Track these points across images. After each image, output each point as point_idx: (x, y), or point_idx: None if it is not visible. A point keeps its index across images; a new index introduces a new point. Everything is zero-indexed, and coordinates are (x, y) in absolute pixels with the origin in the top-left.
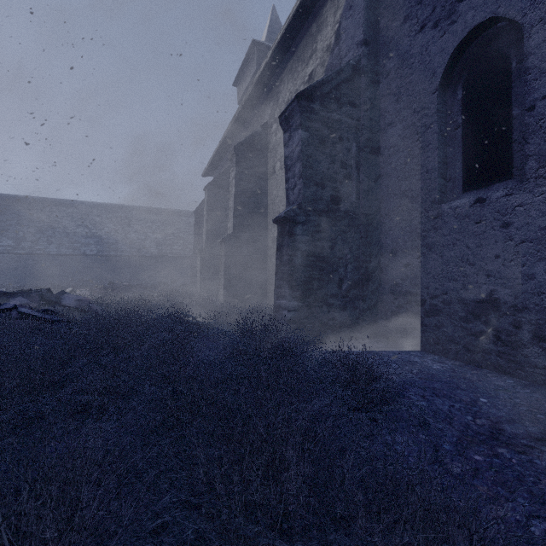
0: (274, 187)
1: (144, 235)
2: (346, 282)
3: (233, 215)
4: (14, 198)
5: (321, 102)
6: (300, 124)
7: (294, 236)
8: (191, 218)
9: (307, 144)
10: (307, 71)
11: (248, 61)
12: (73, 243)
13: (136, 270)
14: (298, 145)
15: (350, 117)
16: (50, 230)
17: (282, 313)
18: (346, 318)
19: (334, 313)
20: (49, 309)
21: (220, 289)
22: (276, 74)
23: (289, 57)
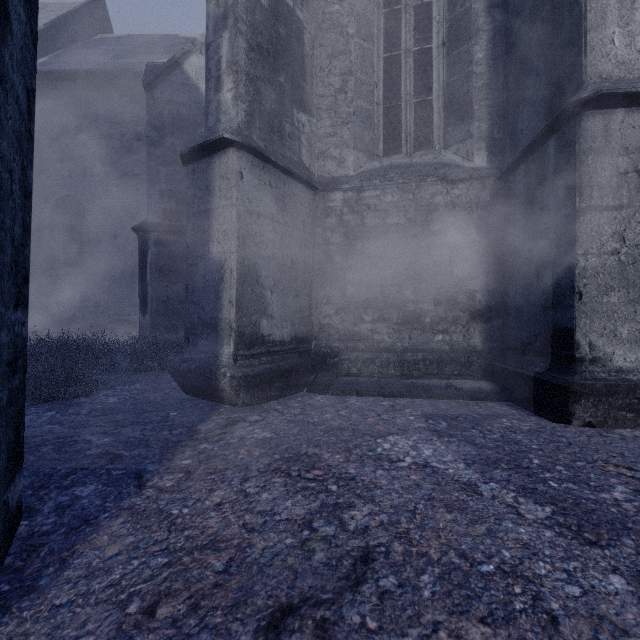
0: None
1: None
2: None
3: None
4: None
5: None
6: None
7: None
8: None
9: None
10: None
11: None
12: None
13: None
14: None
15: None
16: None
17: None
18: None
19: None
20: None
21: None
22: None
23: None
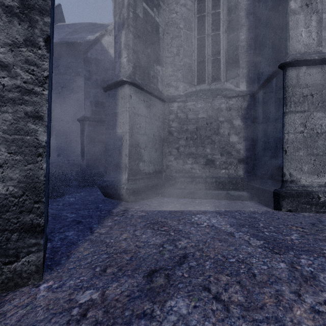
0: None
1: None
2: None
3: None
4: None
5: None
6: None
7: None
8: None
9: None
10: None
11: None
12: None
13: None
14: None
15: None
16: None
17: None
18: None
19: None
20: None
21: None
22: None
23: None
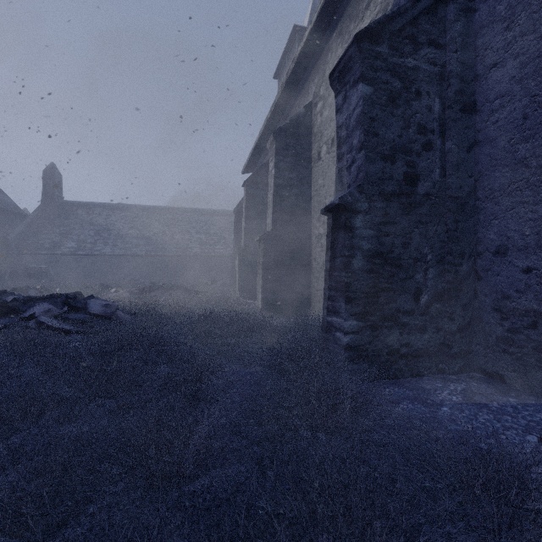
0: (319, 175)
1: (189, 236)
2: (426, 293)
3: (272, 210)
4: (78, 204)
5: (390, 44)
6: (361, 76)
7: (353, 230)
8: (233, 218)
9: (370, 103)
10: (362, 26)
11: (289, 50)
12: (126, 244)
13: (181, 270)
14: (357, 106)
15: (431, 62)
16: (107, 233)
17: (335, 335)
18: (426, 343)
19: (409, 336)
20: (71, 317)
21: (258, 293)
22: (322, 44)
23: (338, 18)
